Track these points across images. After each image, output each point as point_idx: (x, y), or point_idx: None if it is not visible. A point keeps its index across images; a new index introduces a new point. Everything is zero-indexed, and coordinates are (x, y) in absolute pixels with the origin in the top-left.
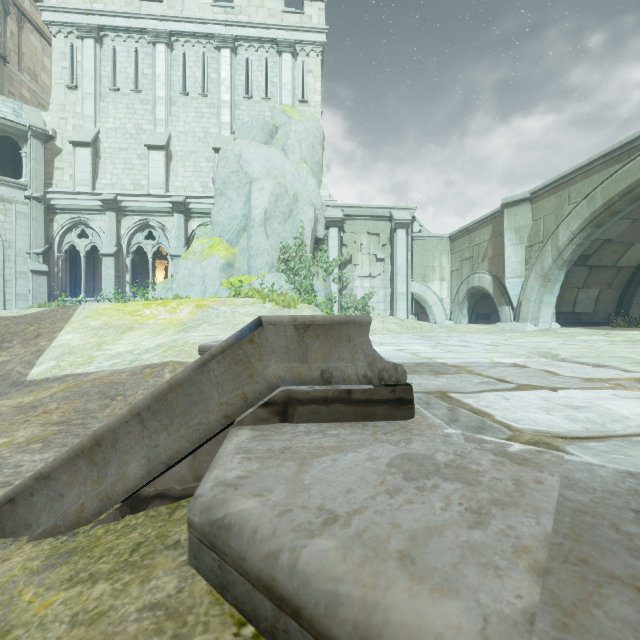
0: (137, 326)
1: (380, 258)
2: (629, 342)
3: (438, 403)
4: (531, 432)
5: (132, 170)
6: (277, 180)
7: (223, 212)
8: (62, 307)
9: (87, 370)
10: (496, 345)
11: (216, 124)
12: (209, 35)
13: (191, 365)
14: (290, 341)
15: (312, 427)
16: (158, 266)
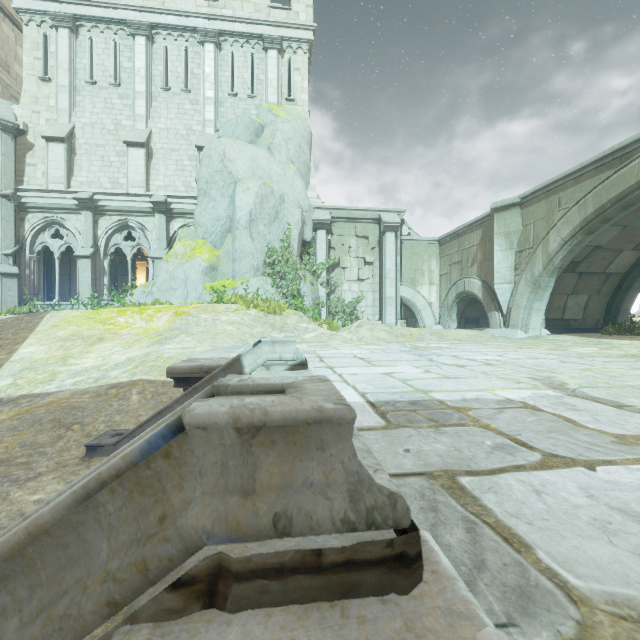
0: (108, 336)
1: (369, 261)
2: (628, 358)
3: (448, 504)
4: (605, 605)
5: (110, 168)
6: (263, 181)
7: (206, 213)
8: (28, 315)
9: (46, 389)
10: (493, 364)
11: (199, 121)
12: (192, 29)
13: (66, 499)
14: (229, 453)
15: (254, 628)
16: (139, 268)
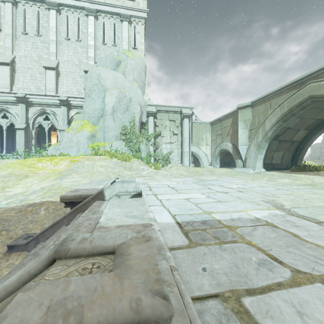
0: (31, 174)
1: (175, 133)
2: (307, 186)
3: None
4: None
5: (35, 80)
6: (120, 90)
7: (89, 106)
8: None
9: None
10: (242, 191)
11: (86, 57)
12: (82, 7)
13: None
14: None
15: None
16: (53, 135)
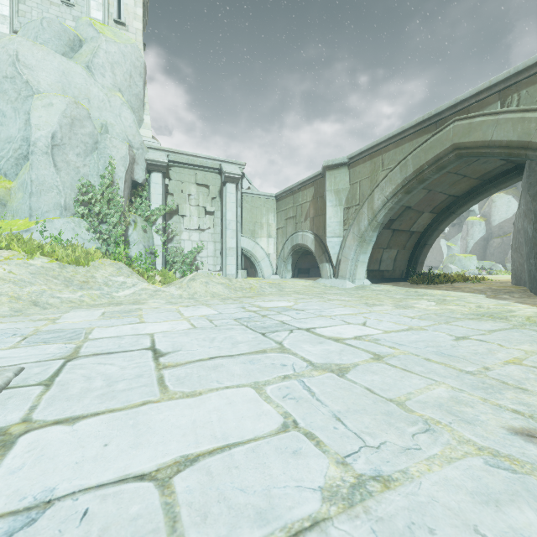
0: None
1: (210, 211)
2: (490, 319)
3: None
4: None
5: None
6: (73, 98)
7: None
8: None
9: None
10: (383, 357)
11: None
12: None
13: None
14: None
15: None
16: None
